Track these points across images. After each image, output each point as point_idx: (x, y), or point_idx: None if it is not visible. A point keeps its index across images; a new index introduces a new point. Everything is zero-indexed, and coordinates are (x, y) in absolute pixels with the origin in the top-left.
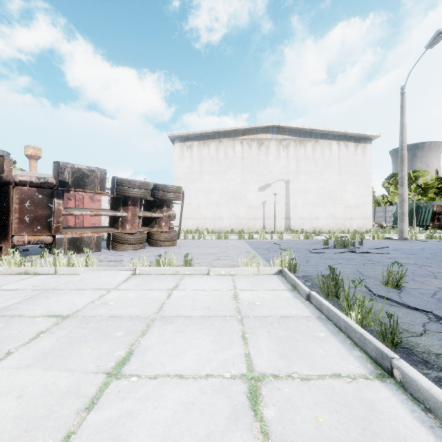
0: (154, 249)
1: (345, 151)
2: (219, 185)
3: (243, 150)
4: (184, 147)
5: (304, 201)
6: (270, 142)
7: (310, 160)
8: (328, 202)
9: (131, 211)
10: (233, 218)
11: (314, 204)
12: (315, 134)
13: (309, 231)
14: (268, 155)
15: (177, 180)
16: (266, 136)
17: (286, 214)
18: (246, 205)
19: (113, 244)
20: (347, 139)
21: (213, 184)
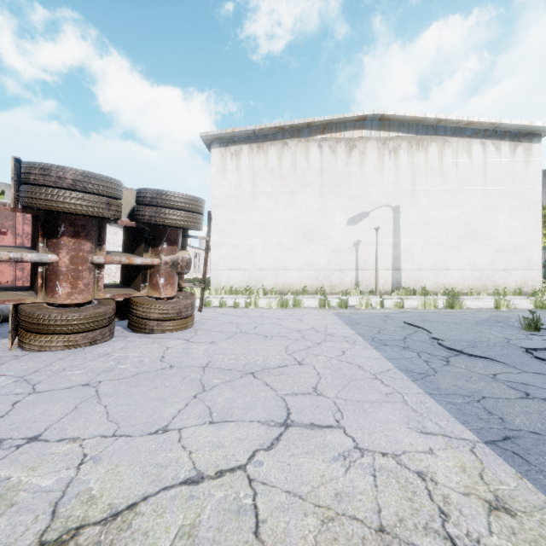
0: (125, 344)
1: (495, 156)
2: (283, 215)
3: (322, 157)
4: (226, 154)
5: (425, 240)
6: (367, 144)
7: (434, 172)
8: (465, 242)
9: (68, 250)
10: (306, 269)
11: (441, 245)
12: (444, 128)
13: (432, 289)
14: (365, 164)
15: (216, 208)
16: (360, 134)
17: (395, 262)
18: (328, 247)
19: (17, 334)
20: (497, 135)
21: (273, 214)
